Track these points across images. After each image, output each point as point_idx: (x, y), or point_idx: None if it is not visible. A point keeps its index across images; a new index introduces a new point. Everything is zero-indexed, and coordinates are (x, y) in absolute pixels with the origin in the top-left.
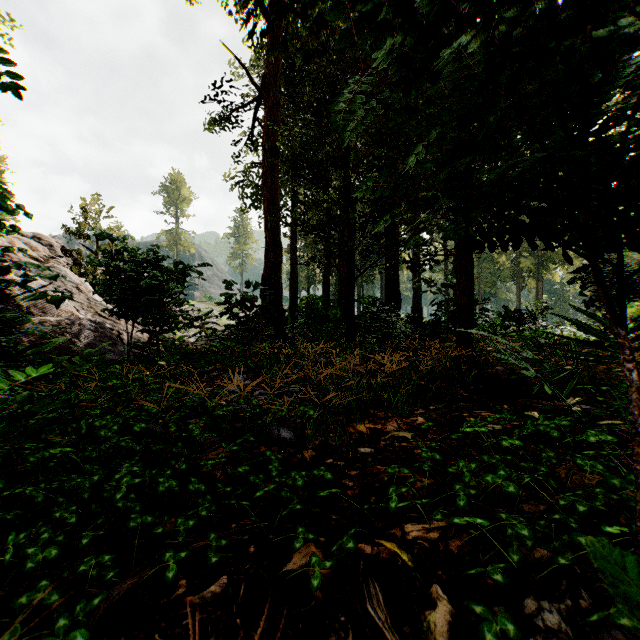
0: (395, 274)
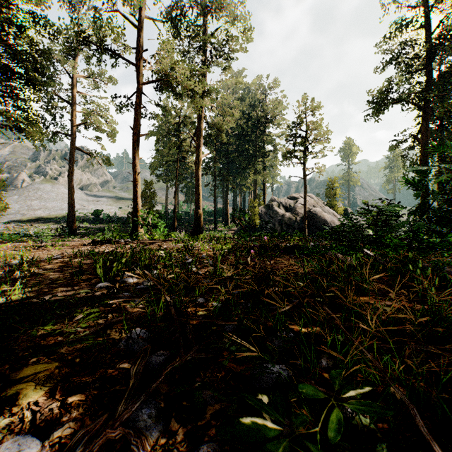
0: None
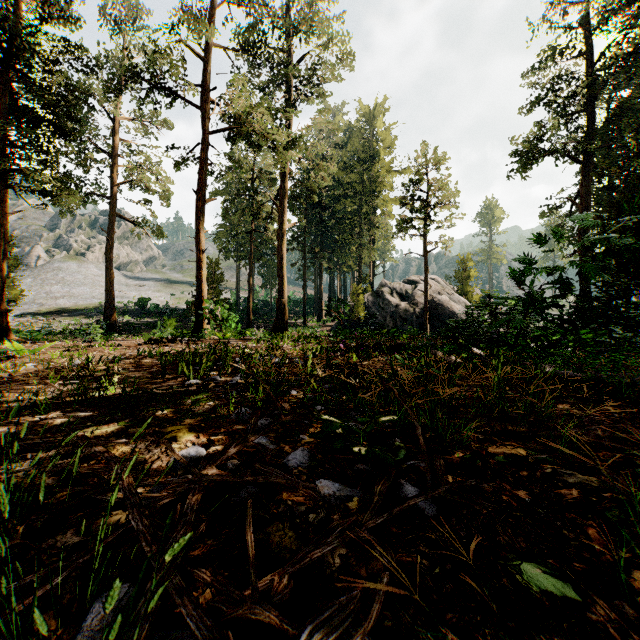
0: None
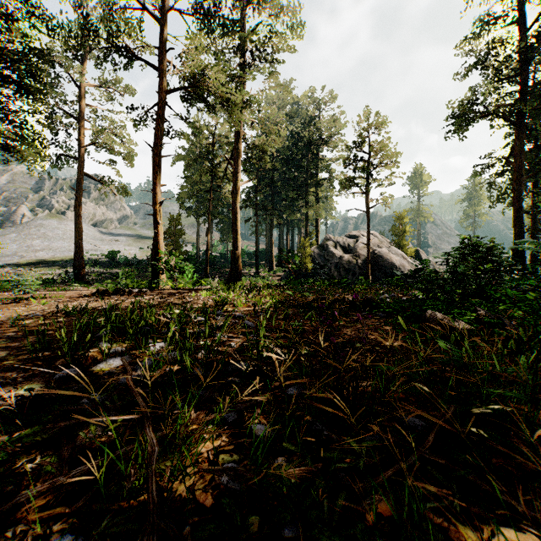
0: None
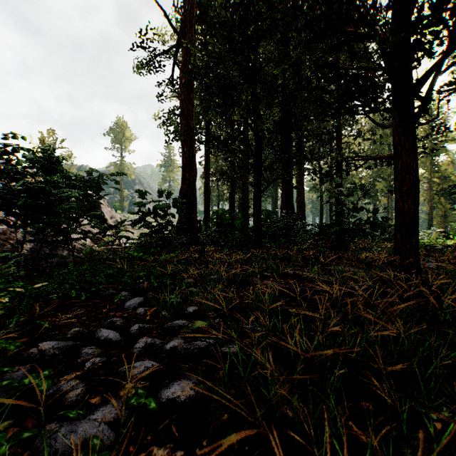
0: (290, 190)
